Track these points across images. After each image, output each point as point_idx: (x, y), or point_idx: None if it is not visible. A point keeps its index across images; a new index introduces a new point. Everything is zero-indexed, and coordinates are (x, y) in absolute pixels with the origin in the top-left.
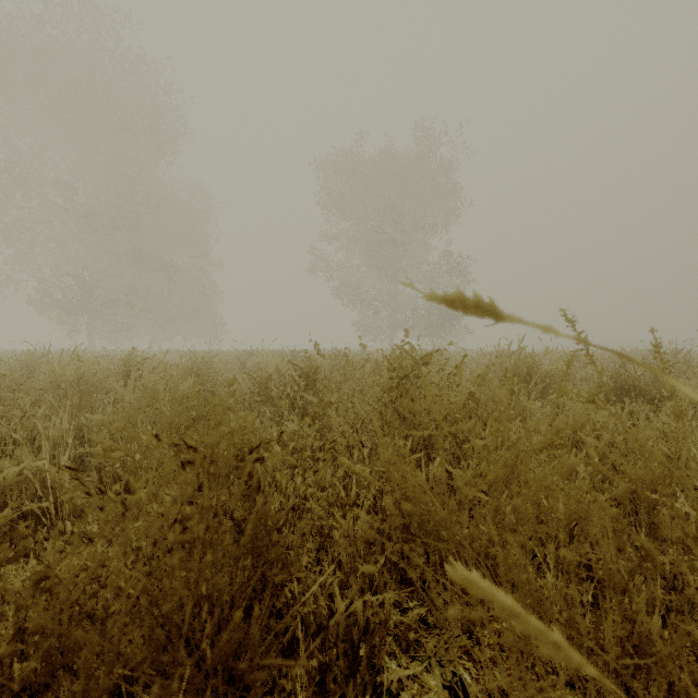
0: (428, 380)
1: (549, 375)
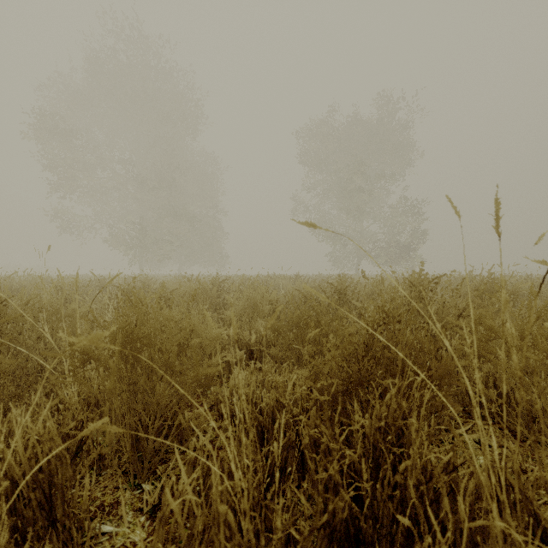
0: (497, 286)
1: (514, 292)
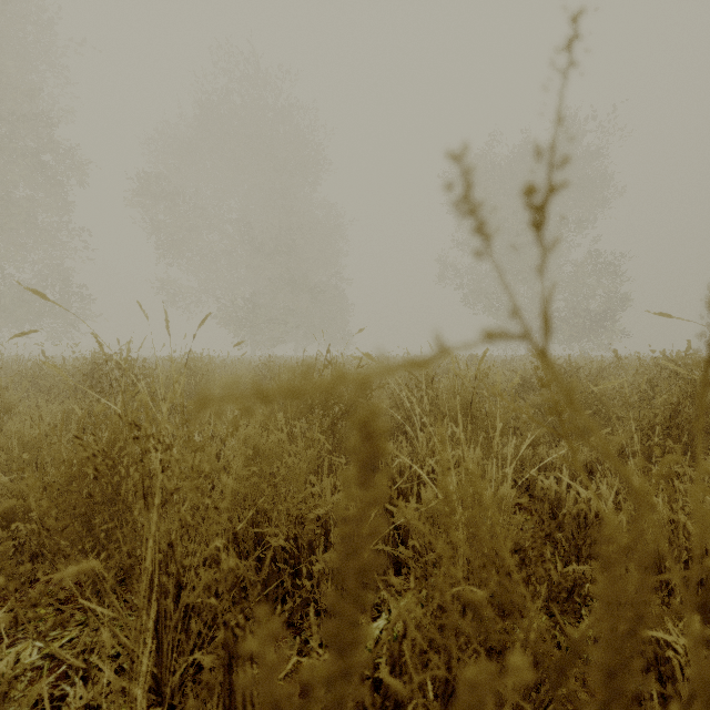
0: None
1: None
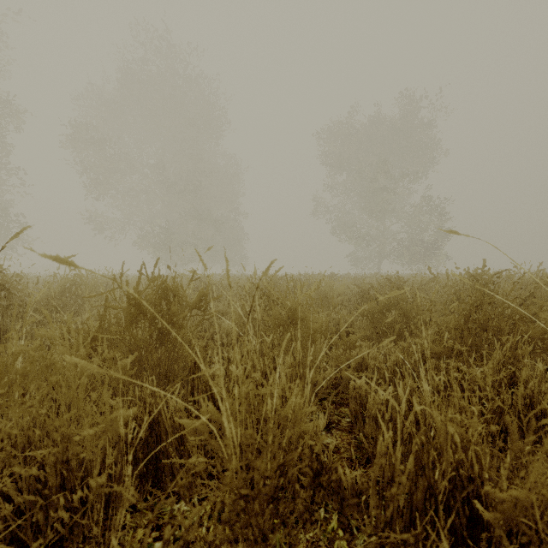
0: None
1: None
